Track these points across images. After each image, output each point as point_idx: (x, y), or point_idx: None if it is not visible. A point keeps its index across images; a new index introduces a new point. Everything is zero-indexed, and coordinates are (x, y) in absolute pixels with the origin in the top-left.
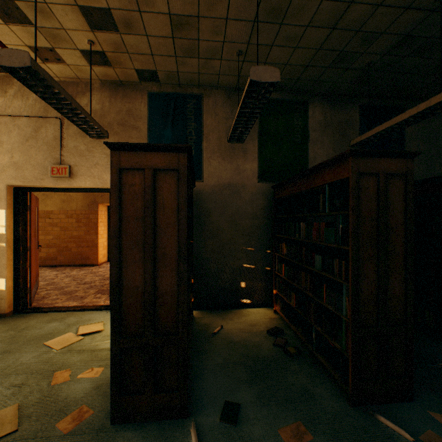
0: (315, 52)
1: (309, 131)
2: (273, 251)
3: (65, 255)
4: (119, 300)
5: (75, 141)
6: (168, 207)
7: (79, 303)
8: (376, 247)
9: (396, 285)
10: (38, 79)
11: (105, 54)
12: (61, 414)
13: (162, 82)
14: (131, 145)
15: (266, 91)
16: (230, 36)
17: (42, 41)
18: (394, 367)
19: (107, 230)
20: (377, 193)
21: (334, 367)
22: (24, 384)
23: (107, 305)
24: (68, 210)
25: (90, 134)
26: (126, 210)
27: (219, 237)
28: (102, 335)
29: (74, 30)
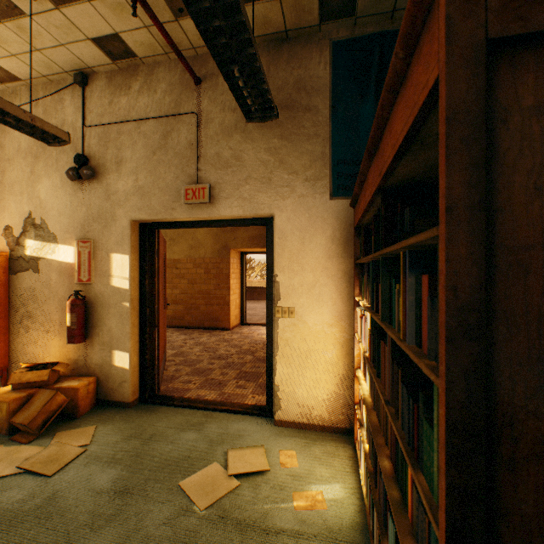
0: None
1: None
2: None
3: (193, 314)
4: None
5: (216, 145)
6: None
7: (218, 394)
8: None
9: None
10: None
11: None
12: None
13: (360, 14)
14: None
15: None
16: None
17: None
18: None
19: (239, 283)
20: None
21: None
22: None
23: (260, 407)
24: (196, 258)
25: (247, 114)
26: (509, 222)
27: None
28: (269, 482)
29: None
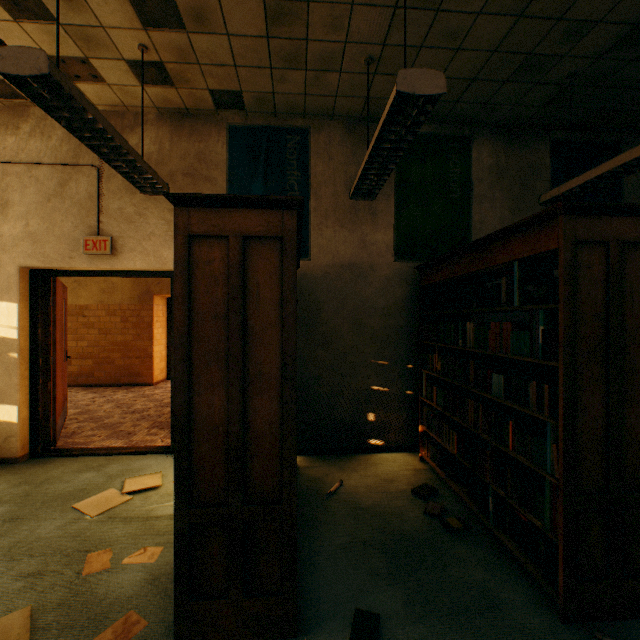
0: (487, 57)
1: (472, 182)
2: (419, 365)
3: (106, 369)
4: (188, 446)
5: (120, 200)
6: (265, 298)
7: (126, 442)
8: (604, 363)
9: (636, 425)
10: (61, 97)
11: (164, 67)
12: (96, 625)
13: (249, 110)
14: (207, 197)
15: (418, 113)
16: (356, 33)
17: (70, 48)
18: (633, 559)
19: (166, 333)
20: (605, 273)
21: (528, 554)
22: (41, 572)
23: (167, 446)
24: (110, 304)
25: (141, 188)
26: (199, 303)
27: (336, 344)
28: (160, 493)
29: (117, 29)
